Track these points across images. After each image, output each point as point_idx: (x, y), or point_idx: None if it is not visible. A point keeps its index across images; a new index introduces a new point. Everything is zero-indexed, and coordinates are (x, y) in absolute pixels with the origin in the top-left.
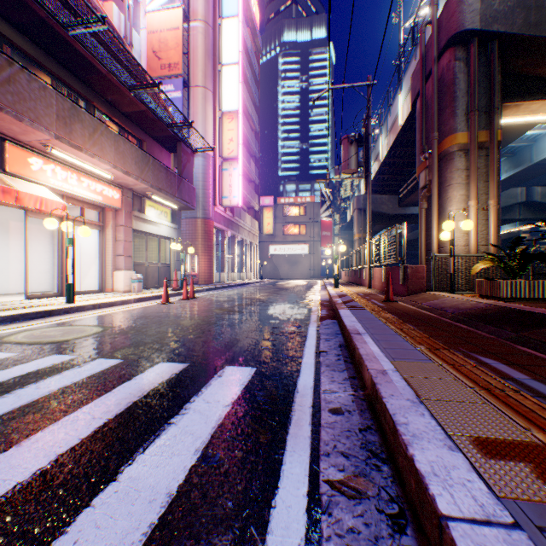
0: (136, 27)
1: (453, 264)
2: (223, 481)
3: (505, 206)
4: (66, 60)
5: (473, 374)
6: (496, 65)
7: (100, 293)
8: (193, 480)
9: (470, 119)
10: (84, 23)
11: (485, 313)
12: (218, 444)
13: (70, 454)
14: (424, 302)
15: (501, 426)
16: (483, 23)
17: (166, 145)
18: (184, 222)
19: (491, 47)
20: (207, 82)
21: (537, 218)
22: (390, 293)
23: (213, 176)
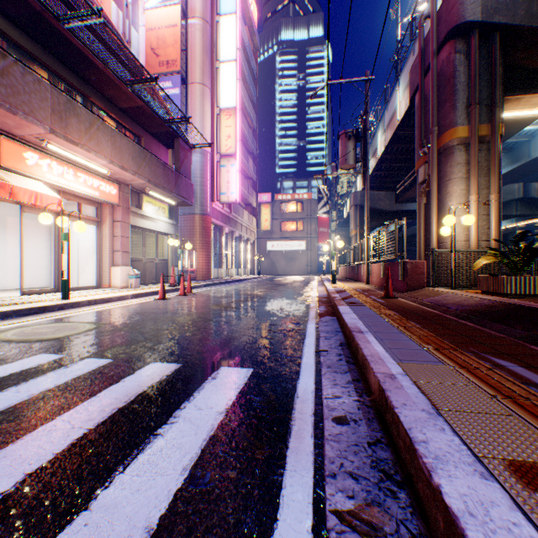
0: (135, 25)
1: (454, 260)
2: (213, 511)
3: (502, 202)
4: (62, 55)
5: (490, 379)
6: (497, 57)
7: (97, 289)
8: (177, 509)
9: (471, 112)
10: (79, 16)
11: (491, 310)
12: (209, 461)
13: (40, 473)
14: (425, 298)
15: (537, 446)
16: (484, 14)
17: (164, 141)
18: (182, 218)
19: (492, 39)
20: (205, 79)
21: (534, 214)
22: (389, 289)
23: (211, 172)
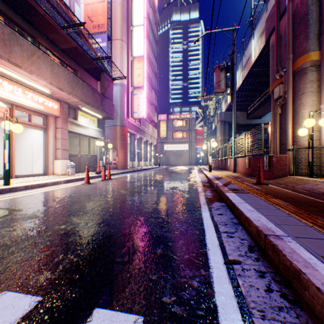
0: (78, 2)
1: (312, 154)
2: None
3: None
4: (12, 3)
5: None
6: None
7: (42, 176)
8: None
9: (322, 40)
10: None
11: None
12: None
13: None
14: (296, 186)
15: None
16: None
17: (94, 75)
18: (108, 128)
19: None
20: (123, 37)
21: None
22: (261, 177)
23: (127, 98)
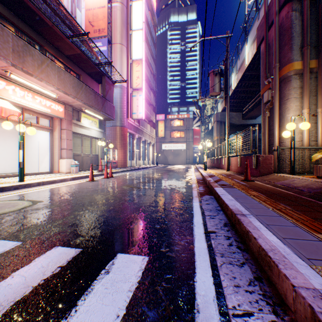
0: (79, 7)
1: (293, 154)
2: None
3: None
4: (23, 16)
5: None
6: None
7: (49, 174)
8: None
9: (304, 51)
10: None
11: None
12: None
13: None
14: (276, 182)
15: None
16: None
17: (96, 78)
18: (108, 128)
19: None
20: (123, 41)
21: None
22: (248, 175)
23: (127, 100)
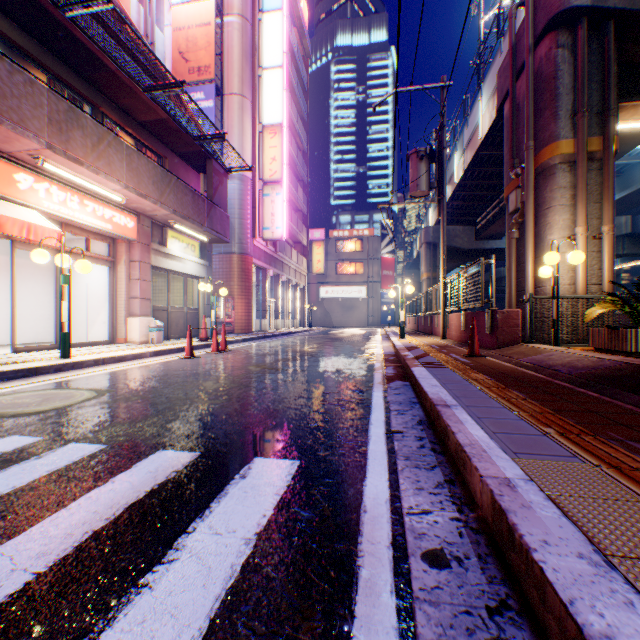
0: (160, 24)
1: (557, 308)
2: None
3: None
4: (64, 53)
5: None
6: (611, 52)
7: (109, 345)
8: None
9: (577, 121)
10: (83, 1)
11: (618, 375)
12: None
13: None
14: (522, 357)
15: None
16: None
17: (194, 163)
18: (217, 258)
19: (605, 29)
20: (245, 89)
21: None
22: (475, 346)
23: (252, 202)
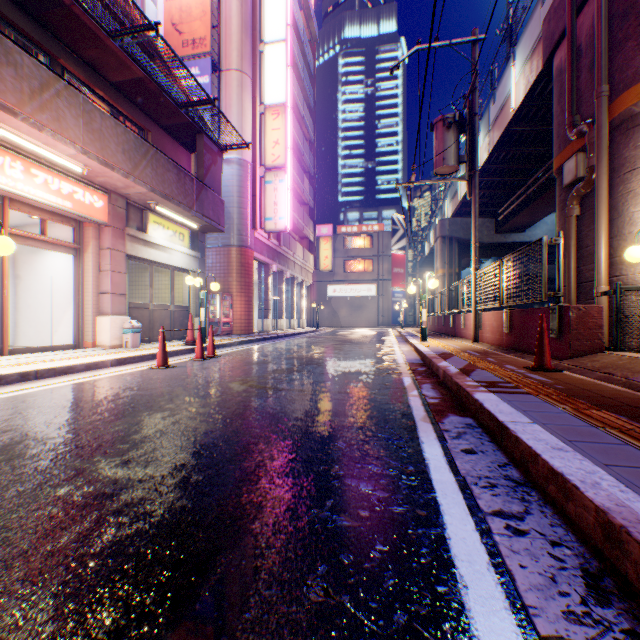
0: None
1: None
2: None
3: None
4: None
5: None
6: None
7: (69, 350)
8: None
9: None
10: None
11: None
12: None
13: None
14: (633, 375)
15: None
16: None
17: (183, 140)
18: (214, 251)
19: None
20: (244, 64)
21: None
22: (545, 355)
23: (253, 190)
